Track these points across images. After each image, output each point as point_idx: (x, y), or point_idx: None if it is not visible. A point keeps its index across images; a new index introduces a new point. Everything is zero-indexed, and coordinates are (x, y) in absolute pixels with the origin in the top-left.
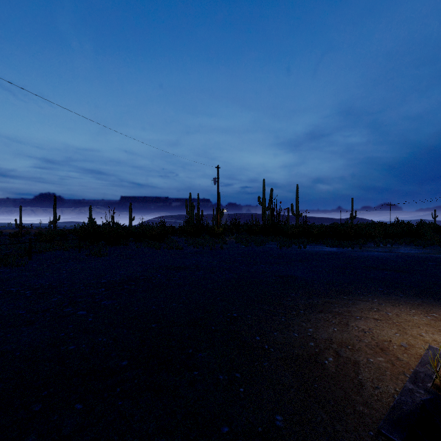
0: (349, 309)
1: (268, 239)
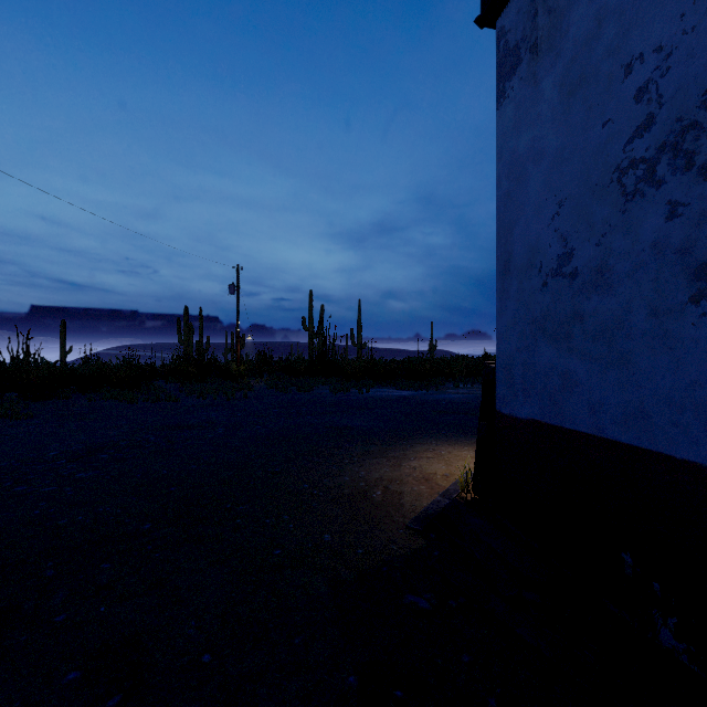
0: (405, 452)
1: (317, 382)
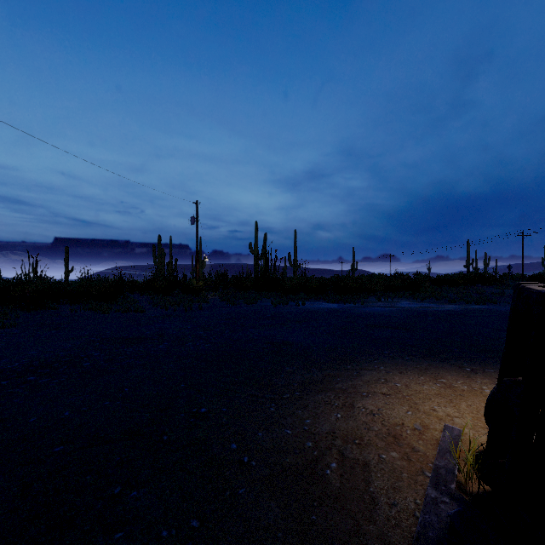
0: (354, 382)
1: (261, 295)
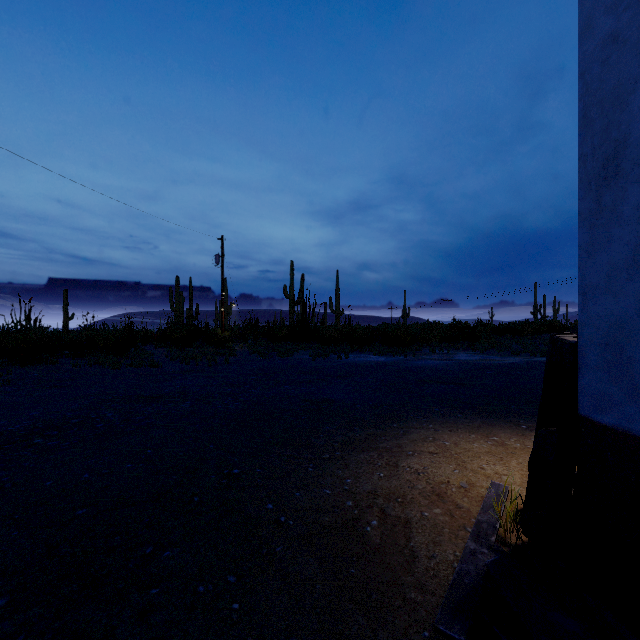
0: (399, 441)
1: (297, 347)
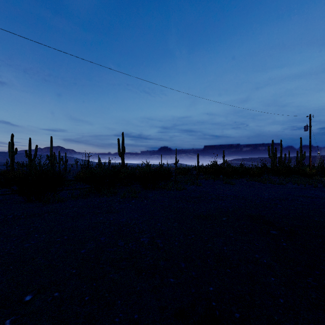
0: None
1: None
